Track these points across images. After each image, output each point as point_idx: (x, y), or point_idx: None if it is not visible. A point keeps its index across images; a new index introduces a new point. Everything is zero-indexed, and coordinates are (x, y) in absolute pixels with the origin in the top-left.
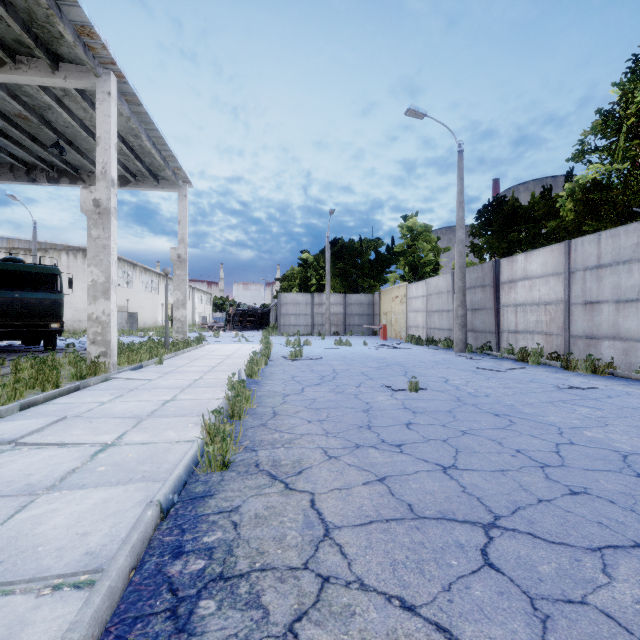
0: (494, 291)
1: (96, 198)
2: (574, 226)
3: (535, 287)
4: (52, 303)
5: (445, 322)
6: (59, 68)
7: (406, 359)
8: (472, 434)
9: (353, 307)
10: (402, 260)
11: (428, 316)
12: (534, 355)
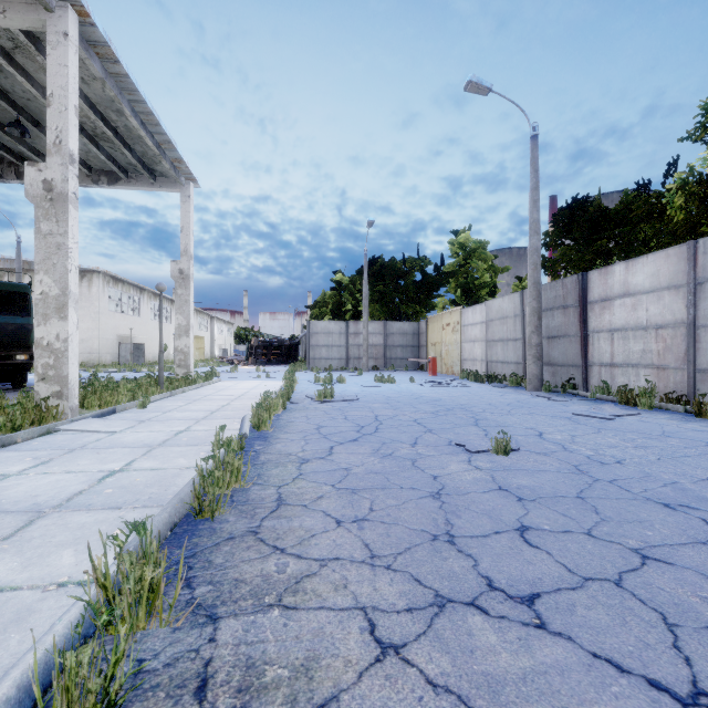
0: (580, 313)
1: (47, 179)
2: (682, 230)
3: (641, 306)
4: (17, 329)
5: (511, 354)
6: None
7: (469, 400)
8: (662, 561)
9: (395, 337)
10: (453, 282)
11: (488, 347)
12: (642, 396)
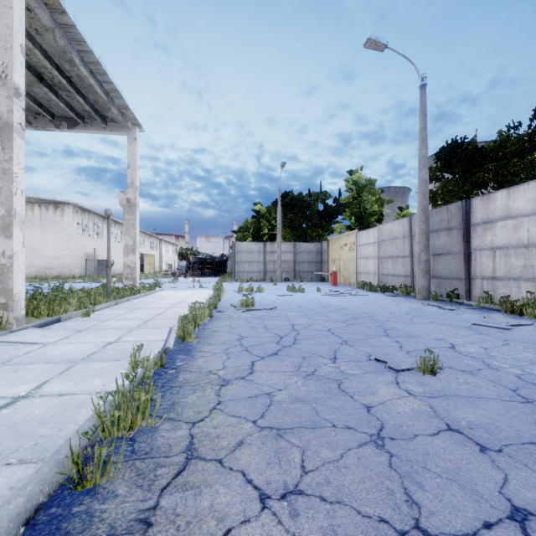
0: (464, 234)
1: None
2: None
3: (522, 227)
4: None
5: (400, 268)
6: None
7: (371, 309)
8: None
9: (302, 255)
10: (348, 211)
11: (380, 262)
12: (525, 305)
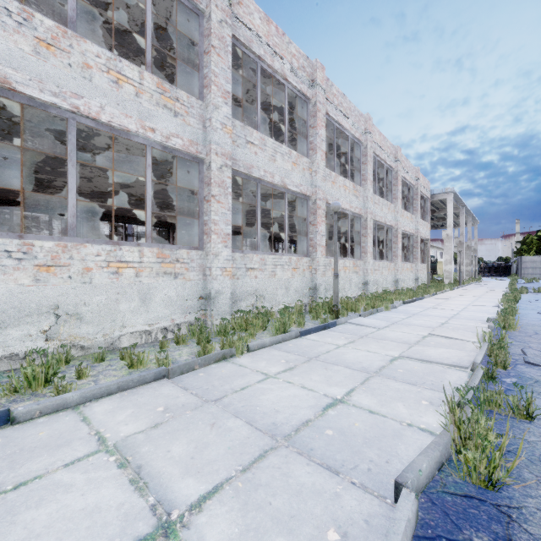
0: None
1: (467, 244)
2: None
3: None
4: (434, 266)
5: None
6: (458, 218)
7: None
8: None
9: None
10: None
11: None
12: None
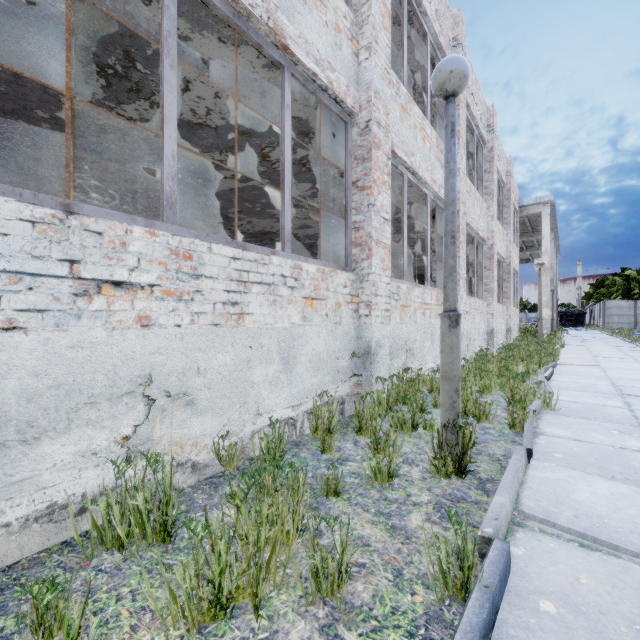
0: None
1: None
2: None
3: None
4: None
5: None
6: (539, 248)
7: None
8: None
9: None
10: None
11: None
12: None
